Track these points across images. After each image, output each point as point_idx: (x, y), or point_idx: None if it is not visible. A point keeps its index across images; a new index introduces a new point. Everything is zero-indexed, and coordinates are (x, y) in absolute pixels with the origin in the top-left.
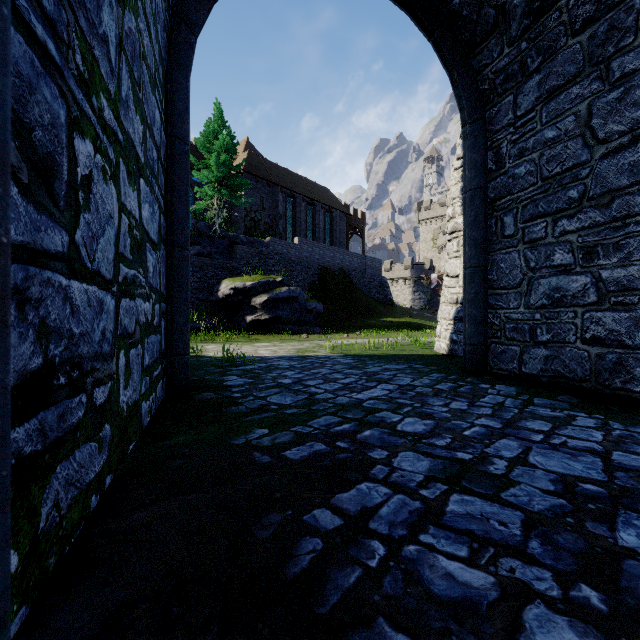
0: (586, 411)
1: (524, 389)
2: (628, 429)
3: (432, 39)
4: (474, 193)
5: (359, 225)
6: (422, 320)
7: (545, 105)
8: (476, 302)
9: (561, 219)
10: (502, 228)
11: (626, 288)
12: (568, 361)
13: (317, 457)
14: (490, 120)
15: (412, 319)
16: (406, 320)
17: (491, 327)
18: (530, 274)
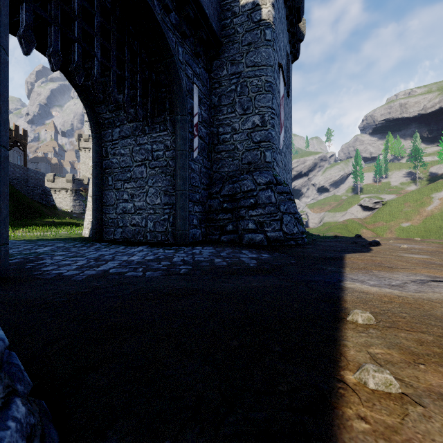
0: (126, 246)
1: (111, 243)
2: (131, 247)
3: (76, 90)
4: (97, 164)
5: (21, 140)
6: (80, 220)
7: (121, 140)
8: (98, 211)
9: (126, 183)
10: (108, 181)
11: (140, 208)
12: (127, 232)
13: (23, 260)
14: (103, 135)
15: (72, 220)
16: (67, 220)
17: (104, 221)
18: (117, 201)
